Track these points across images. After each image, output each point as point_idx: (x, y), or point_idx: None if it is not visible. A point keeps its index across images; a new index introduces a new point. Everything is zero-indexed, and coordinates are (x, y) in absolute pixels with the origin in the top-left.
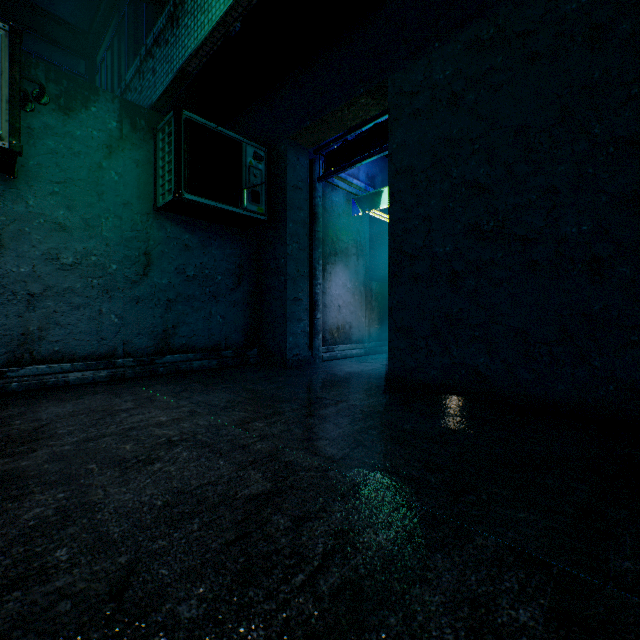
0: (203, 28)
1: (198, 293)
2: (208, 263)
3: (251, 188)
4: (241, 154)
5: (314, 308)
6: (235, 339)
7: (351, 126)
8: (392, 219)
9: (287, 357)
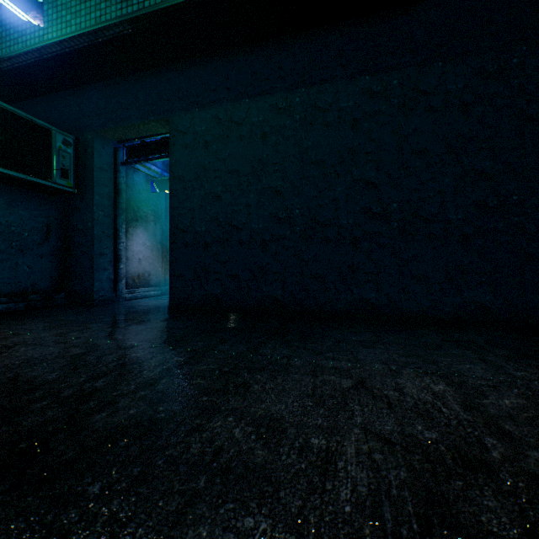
0: (17, 43)
1: (4, 246)
2: (15, 221)
3: (61, 167)
4: (51, 139)
5: (118, 260)
6: (43, 285)
7: (147, 135)
8: (172, 206)
9: (94, 298)
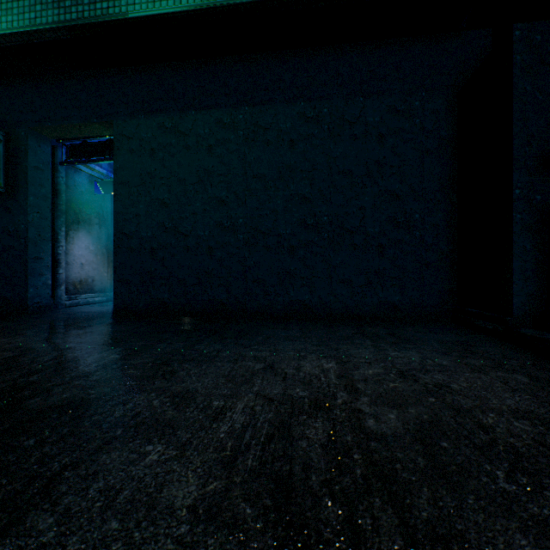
0: None
1: None
2: None
3: None
4: None
5: (57, 265)
6: None
7: (89, 136)
8: (116, 211)
9: (28, 305)
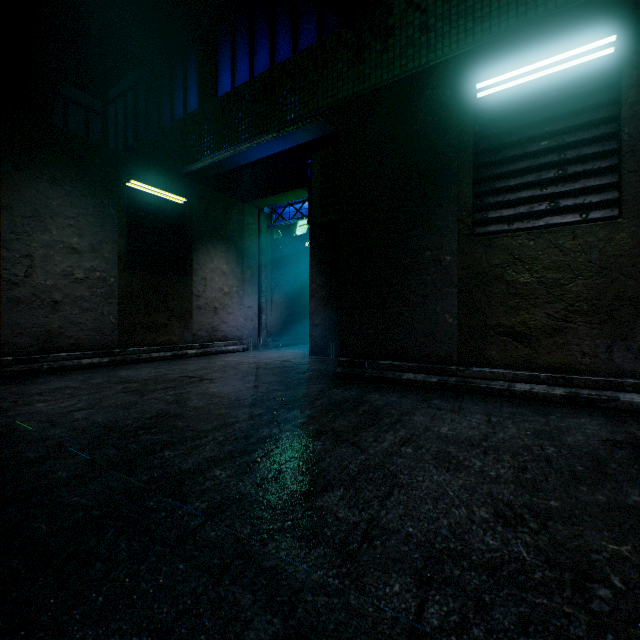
0: None
1: None
2: None
3: None
4: None
5: None
6: None
7: None
8: None
9: None
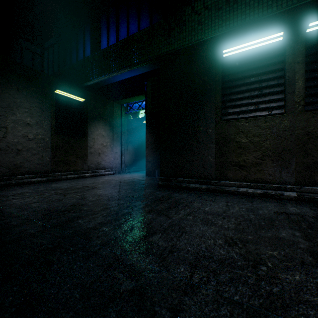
0: None
1: None
2: None
3: None
4: None
5: None
6: None
7: None
8: None
9: None
